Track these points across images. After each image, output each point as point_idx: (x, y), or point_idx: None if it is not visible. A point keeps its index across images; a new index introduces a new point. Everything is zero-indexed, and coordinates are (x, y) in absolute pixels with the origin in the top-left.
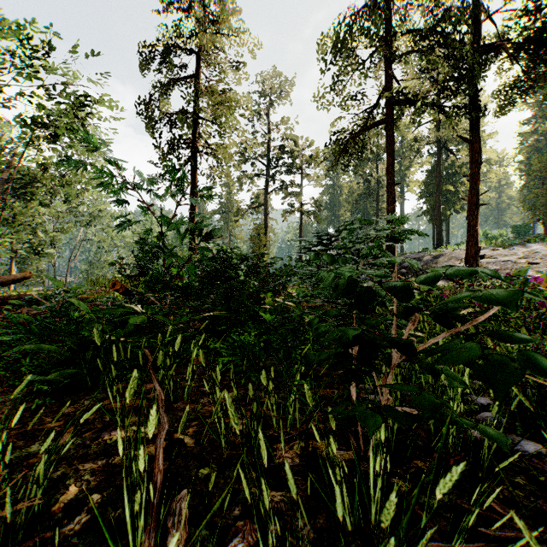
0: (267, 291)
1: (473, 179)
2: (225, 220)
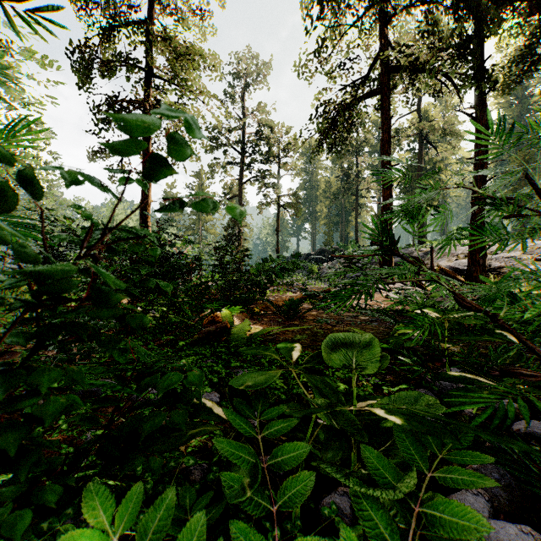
0: (237, 301)
1: (479, 163)
2: (196, 214)
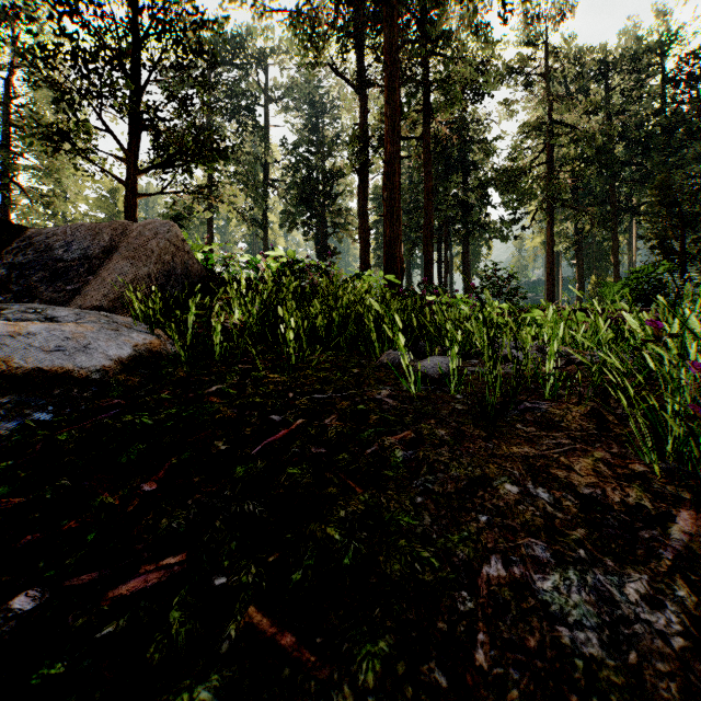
0: None
1: None
2: None
